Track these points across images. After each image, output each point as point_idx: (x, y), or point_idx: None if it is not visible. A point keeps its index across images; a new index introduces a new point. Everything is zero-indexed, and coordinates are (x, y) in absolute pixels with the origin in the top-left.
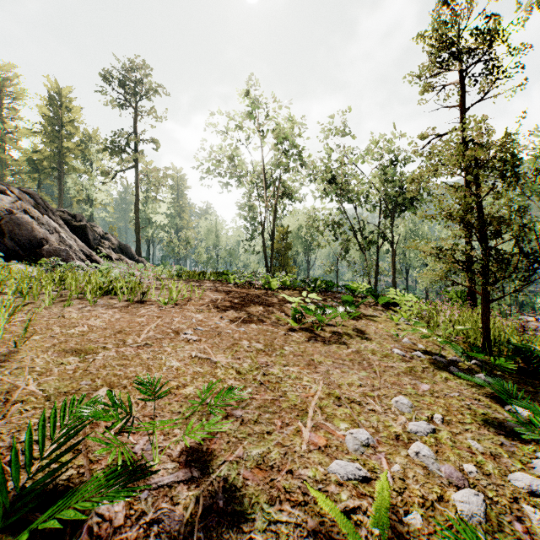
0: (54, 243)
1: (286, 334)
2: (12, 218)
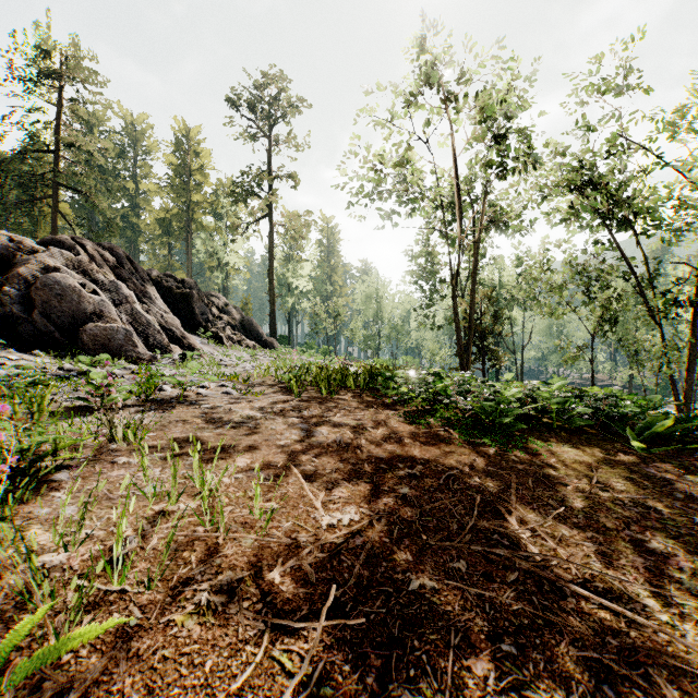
0: (112, 320)
1: None
2: (47, 281)
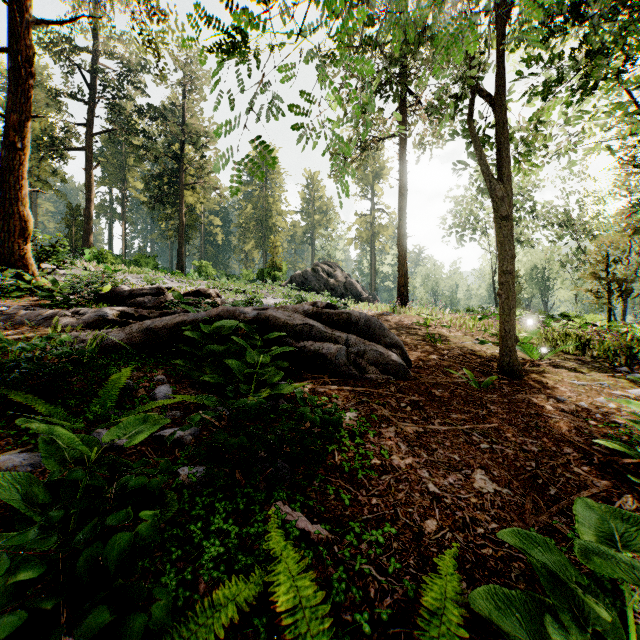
0: (364, 294)
1: None
2: (349, 282)
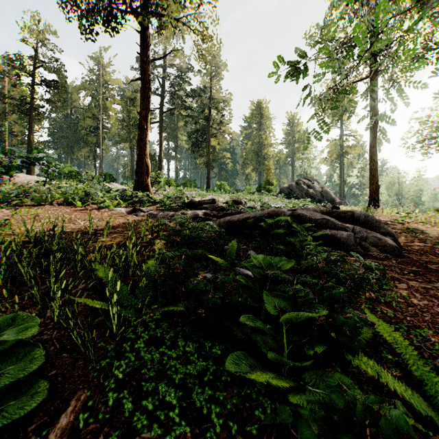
0: (337, 199)
1: None
2: (324, 191)
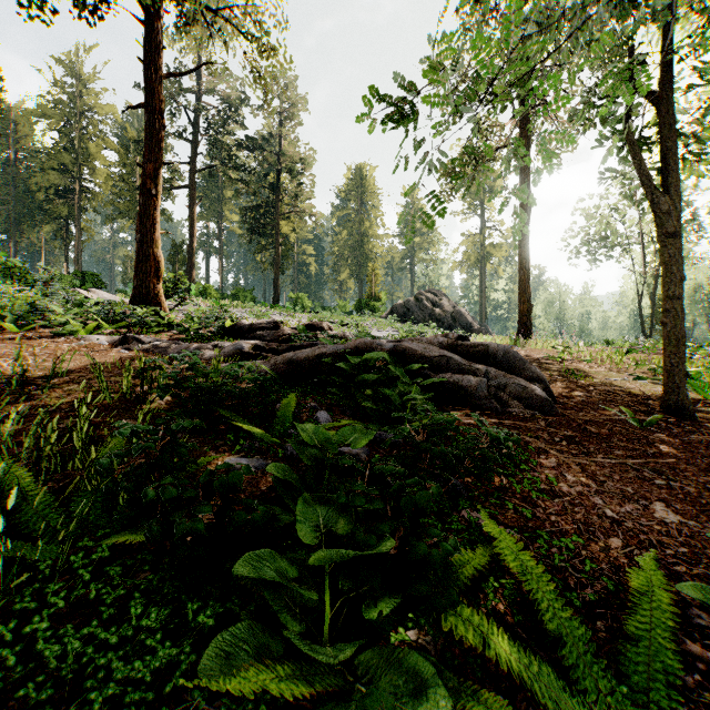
0: (475, 325)
1: None
2: (457, 311)
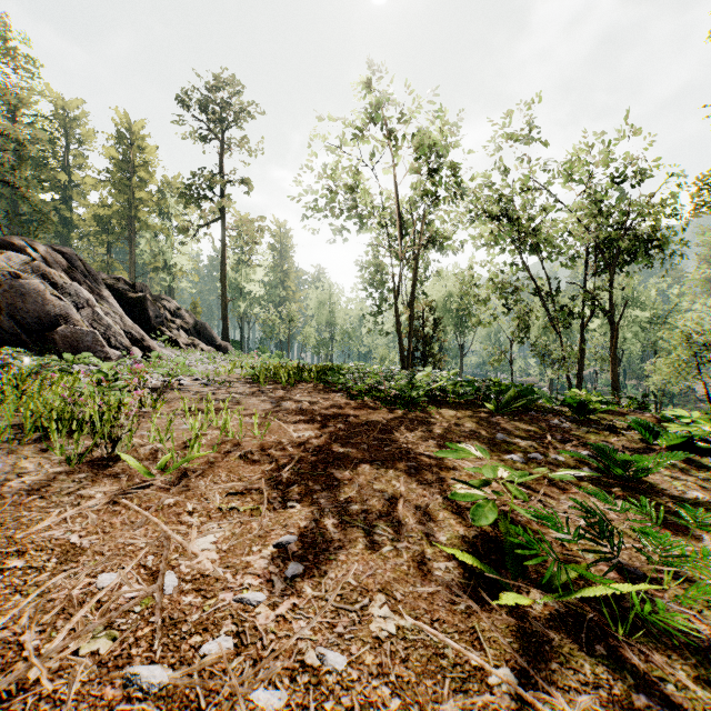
0: (78, 322)
1: (527, 708)
2: (13, 284)
